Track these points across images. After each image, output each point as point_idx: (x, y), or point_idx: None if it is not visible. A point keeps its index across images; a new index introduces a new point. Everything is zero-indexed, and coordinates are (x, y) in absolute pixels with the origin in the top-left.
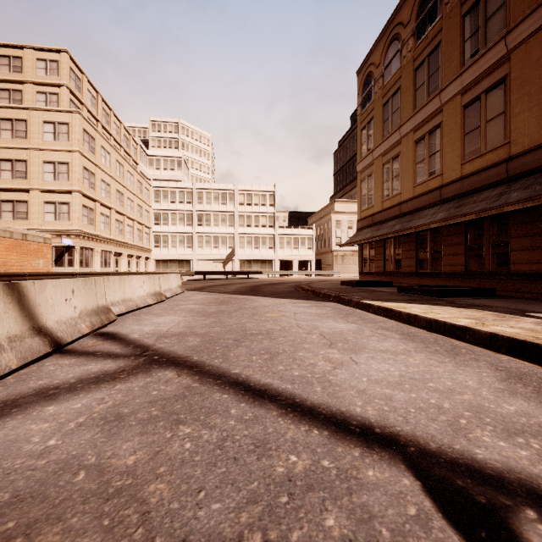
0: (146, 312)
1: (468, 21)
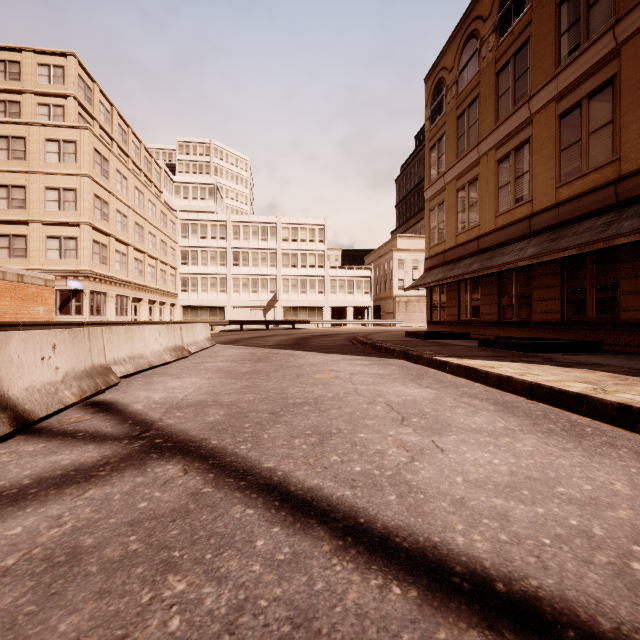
0: (162, 372)
1: (565, 10)
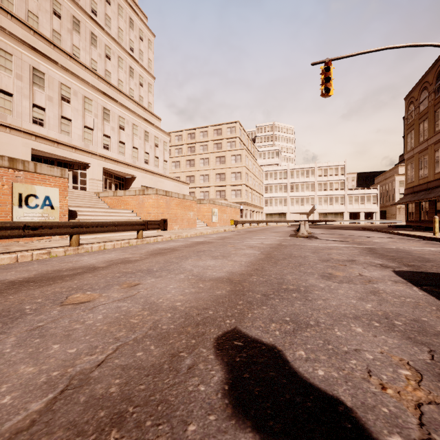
0: None
1: None
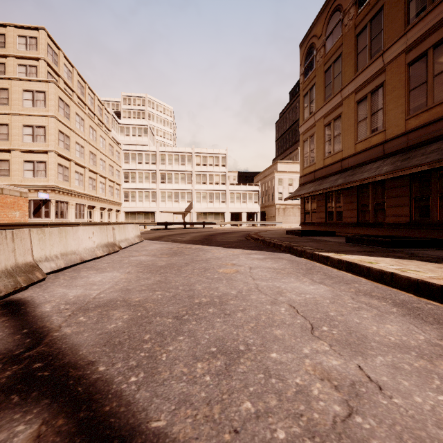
0: (91, 265)
1: None
